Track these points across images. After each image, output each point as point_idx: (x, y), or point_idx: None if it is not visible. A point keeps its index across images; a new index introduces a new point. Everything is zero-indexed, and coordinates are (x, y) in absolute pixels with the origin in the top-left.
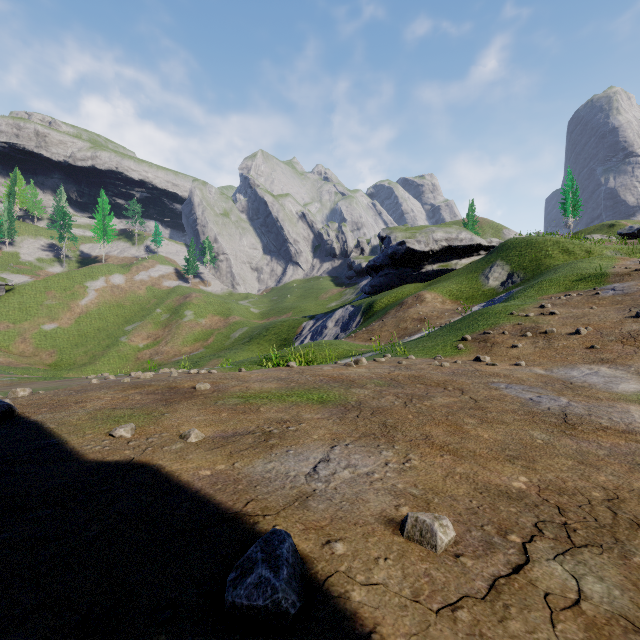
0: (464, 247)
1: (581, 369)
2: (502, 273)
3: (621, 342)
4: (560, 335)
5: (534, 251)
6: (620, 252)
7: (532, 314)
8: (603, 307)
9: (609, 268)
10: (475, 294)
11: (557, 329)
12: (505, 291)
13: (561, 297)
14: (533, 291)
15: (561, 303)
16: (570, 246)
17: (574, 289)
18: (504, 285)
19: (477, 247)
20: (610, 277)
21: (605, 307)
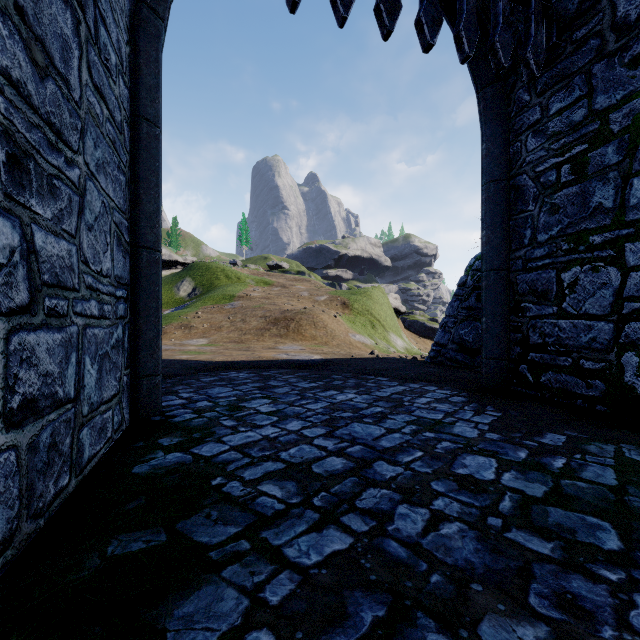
0: (165, 261)
1: (194, 340)
2: (189, 287)
3: (216, 330)
4: (196, 328)
5: (210, 274)
6: (254, 281)
7: (190, 317)
8: (222, 314)
9: (239, 292)
10: (170, 301)
11: (197, 325)
12: (190, 300)
13: (209, 308)
14: (200, 303)
15: (207, 311)
16: (230, 274)
17: (219, 303)
18: (190, 296)
19: (175, 262)
20: (236, 298)
21: (223, 314)
